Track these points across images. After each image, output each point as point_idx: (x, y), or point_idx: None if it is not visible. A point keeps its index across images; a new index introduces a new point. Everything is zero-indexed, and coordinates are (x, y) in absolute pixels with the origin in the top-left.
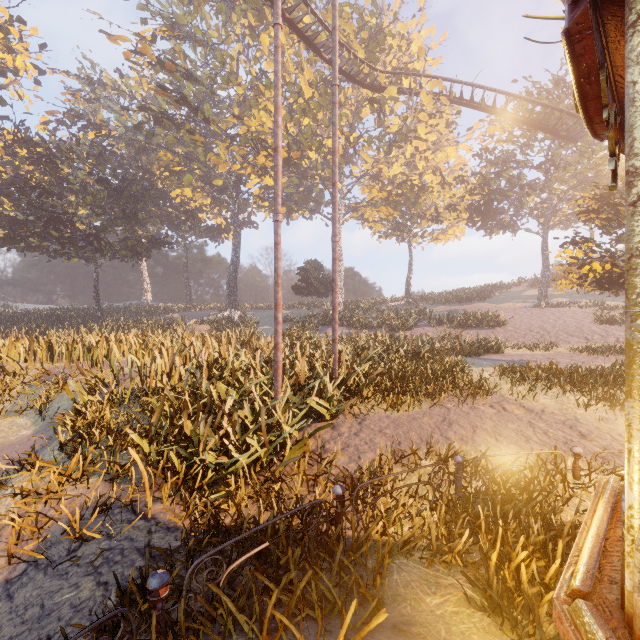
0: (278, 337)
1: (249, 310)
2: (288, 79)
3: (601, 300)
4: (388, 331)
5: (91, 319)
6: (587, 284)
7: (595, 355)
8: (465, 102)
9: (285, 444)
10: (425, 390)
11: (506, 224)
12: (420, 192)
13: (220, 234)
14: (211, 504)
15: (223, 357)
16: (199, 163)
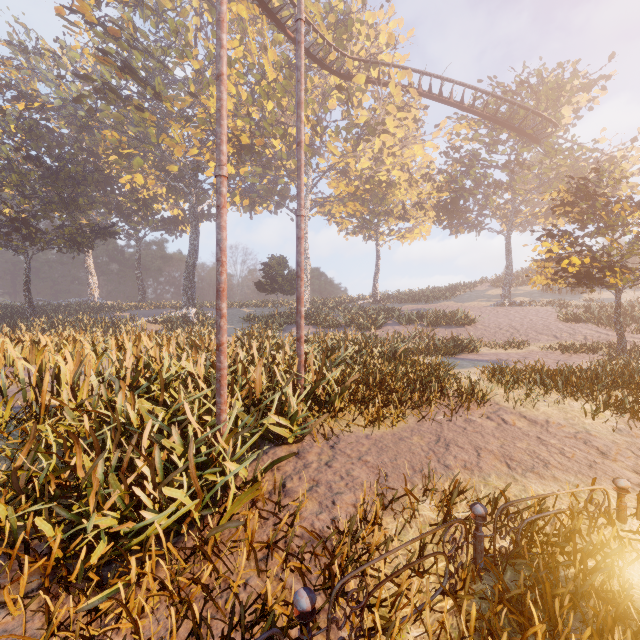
0: (221, 335)
1: (209, 308)
2: (250, 60)
3: (560, 299)
4: (357, 330)
5: (22, 318)
6: (561, 280)
7: (568, 353)
8: (434, 96)
9: (229, 486)
10: (409, 399)
11: (472, 223)
12: (388, 189)
13: (177, 227)
14: (97, 606)
15: (158, 362)
16: (151, 145)
